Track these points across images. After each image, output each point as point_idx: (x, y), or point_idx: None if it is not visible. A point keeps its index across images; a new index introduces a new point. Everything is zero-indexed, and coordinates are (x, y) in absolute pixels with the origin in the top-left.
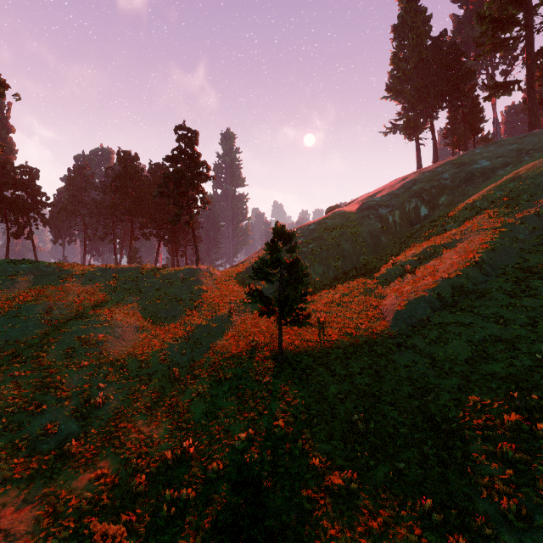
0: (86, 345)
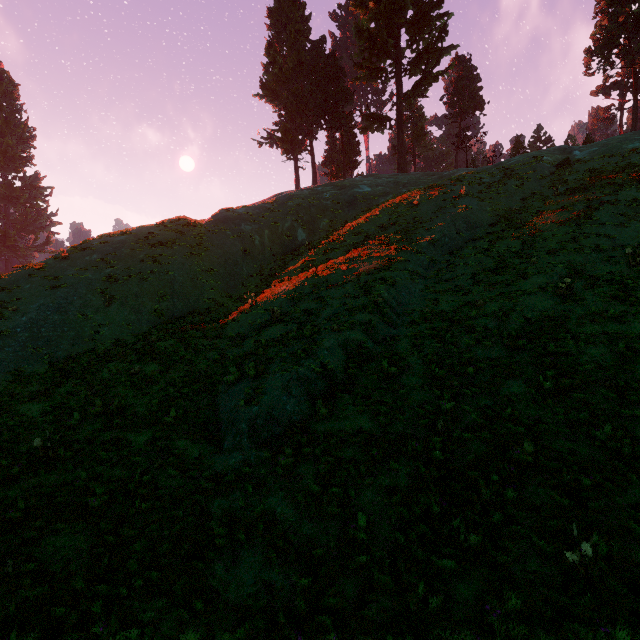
0: None
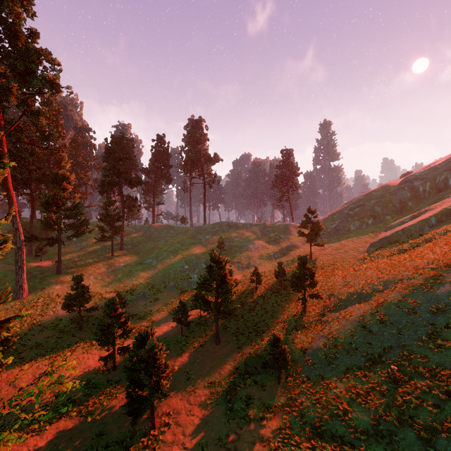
0: (247, 249)
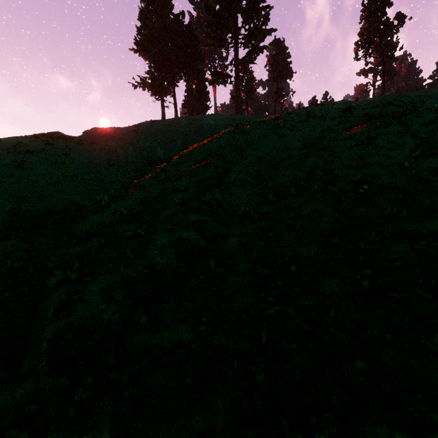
0: None
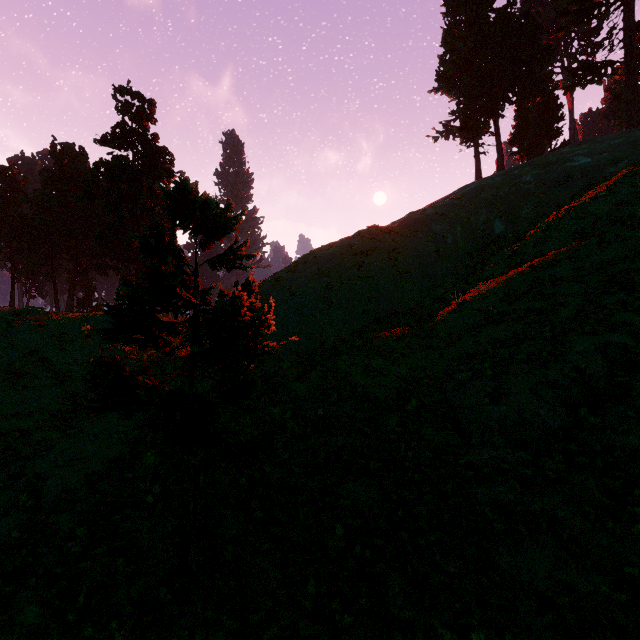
0: None
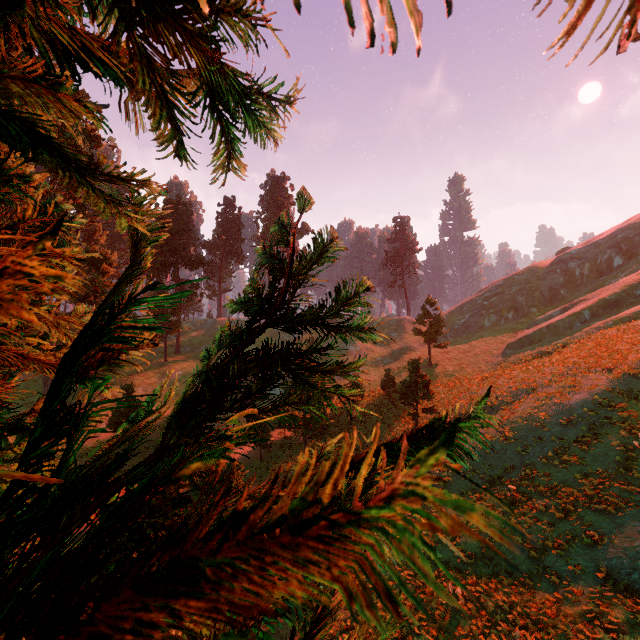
0: (346, 352)
